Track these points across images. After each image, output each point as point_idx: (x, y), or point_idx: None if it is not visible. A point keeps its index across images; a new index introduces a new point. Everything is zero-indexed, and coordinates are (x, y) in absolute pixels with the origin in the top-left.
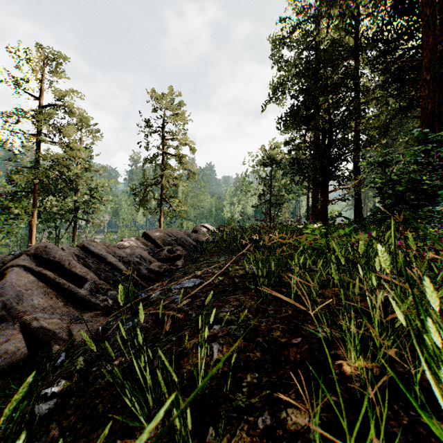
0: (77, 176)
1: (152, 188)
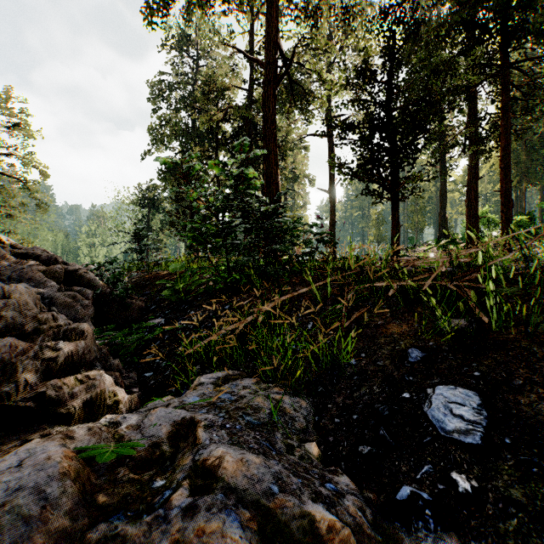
0: None
1: None
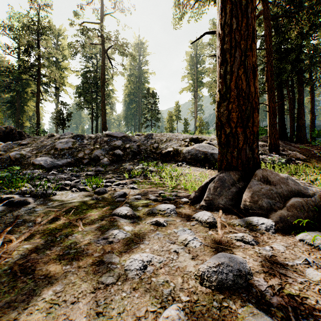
0: None
1: None
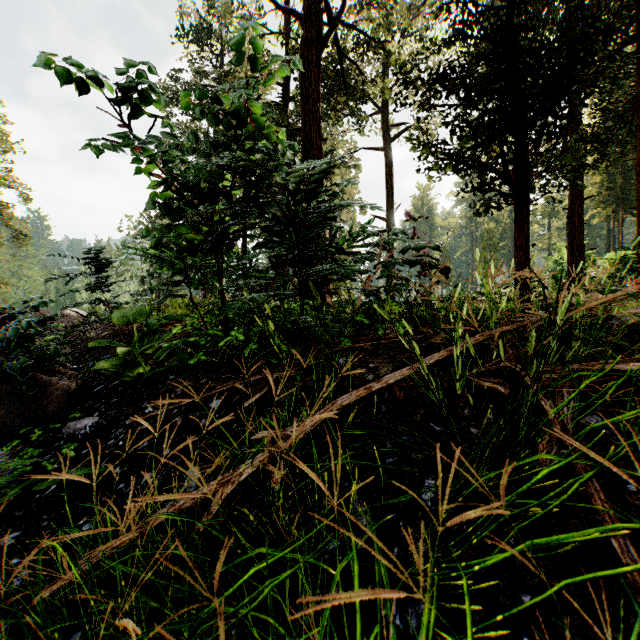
0: None
1: None
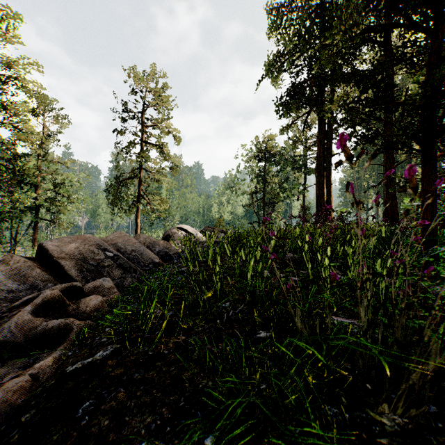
0: (39, 168)
1: (126, 182)
